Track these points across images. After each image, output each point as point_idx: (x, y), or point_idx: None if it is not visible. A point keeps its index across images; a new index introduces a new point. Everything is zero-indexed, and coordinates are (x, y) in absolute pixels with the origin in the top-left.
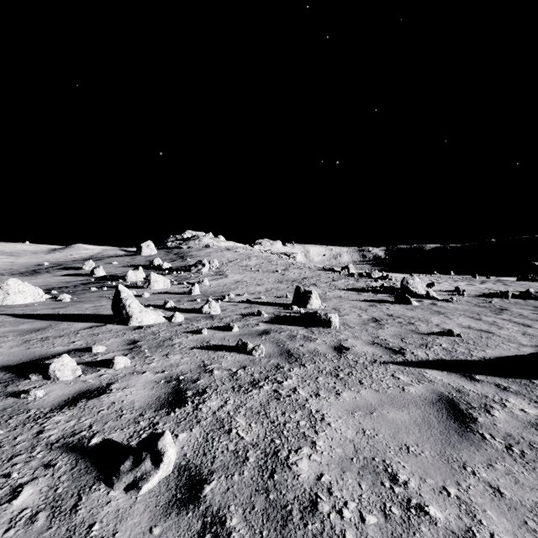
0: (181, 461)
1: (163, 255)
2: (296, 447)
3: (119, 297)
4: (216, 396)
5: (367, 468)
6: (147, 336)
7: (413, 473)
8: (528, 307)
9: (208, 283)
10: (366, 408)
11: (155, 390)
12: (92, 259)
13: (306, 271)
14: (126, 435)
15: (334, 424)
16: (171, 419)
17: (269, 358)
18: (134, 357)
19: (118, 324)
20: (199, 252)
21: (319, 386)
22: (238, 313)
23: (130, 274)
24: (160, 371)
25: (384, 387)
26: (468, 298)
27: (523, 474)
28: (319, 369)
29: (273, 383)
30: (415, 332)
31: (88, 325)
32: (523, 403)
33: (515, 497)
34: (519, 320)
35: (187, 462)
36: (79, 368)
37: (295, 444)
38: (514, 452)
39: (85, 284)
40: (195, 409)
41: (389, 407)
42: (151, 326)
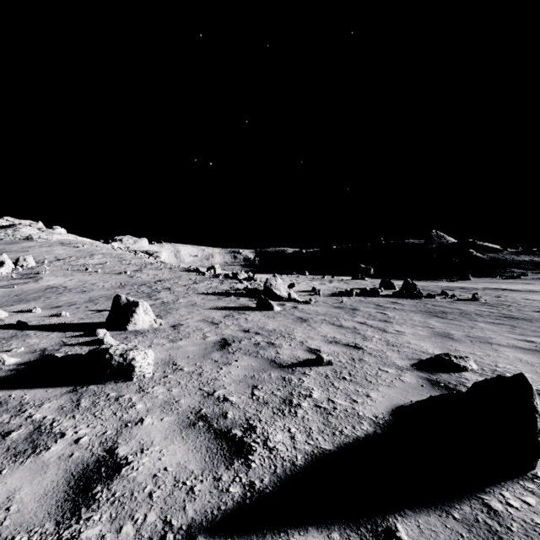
0: None
1: None
2: None
3: None
4: None
5: None
6: None
7: None
8: (370, 305)
9: None
10: None
11: None
12: None
13: (165, 272)
14: None
15: None
16: None
17: None
18: None
19: None
20: (10, 246)
21: None
22: None
23: None
24: None
25: None
26: (324, 298)
27: None
28: None
29: None
30: (275, 364)
31: None
32: None
33: None
34: (373, 323)
35: None
36: None
37: None
38: None
39: None
40: None
41: None
42: None
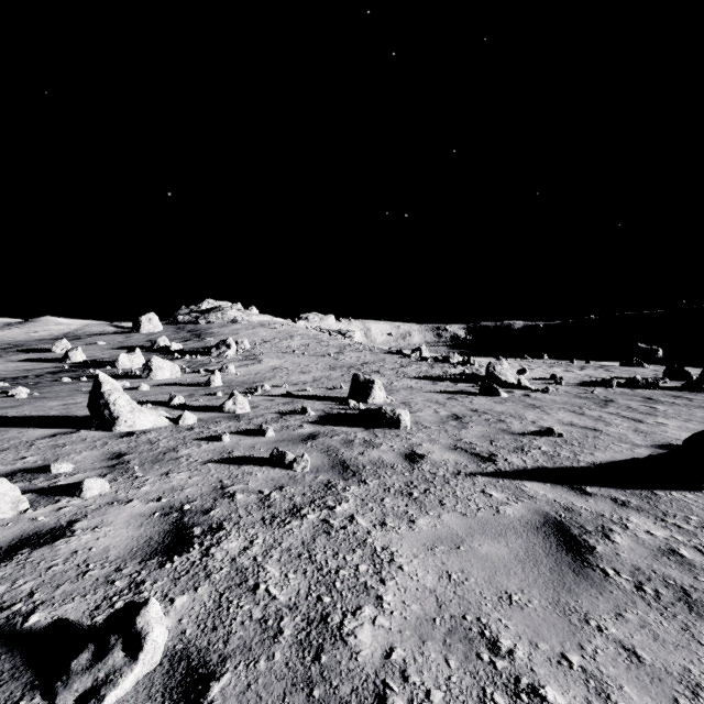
0: (175, 643)
1: (172, 333)
2: (354, 607)
3: (99, 390)
4: (237, 533)
5: (457, 633)
6: (140, 446)
7: (519, 636)
8: (636, 397)
9: (235, 371)
10: (451, 540)
11: (145, 528)
12: (66, 338)
13: (366, 354)
14: (89, 606)
15: (407, 568)
16: (165, 574)
17: (316, 473)
18: (117, 479)
19: (98, 429)
20: (223, 329)
21: (385, 511)
22: (274, 410)
23: (123, 358)
24: (154, 498)
25: (473, 508)
26: (567, 388)
27: (662, 625)
28: (386, 486)
29: (322, 510)
30: (507, 432)
31: (50, 432)
32: (647, 522)
33: (657, 661)
34: (629, 414)
35: (185, 645)
36: (25, 499)
37: (353, 602)
38: (647, 593)
39: (54, 373)
40: (204, 556)
41: (481, 537)
42: (148, 432)
